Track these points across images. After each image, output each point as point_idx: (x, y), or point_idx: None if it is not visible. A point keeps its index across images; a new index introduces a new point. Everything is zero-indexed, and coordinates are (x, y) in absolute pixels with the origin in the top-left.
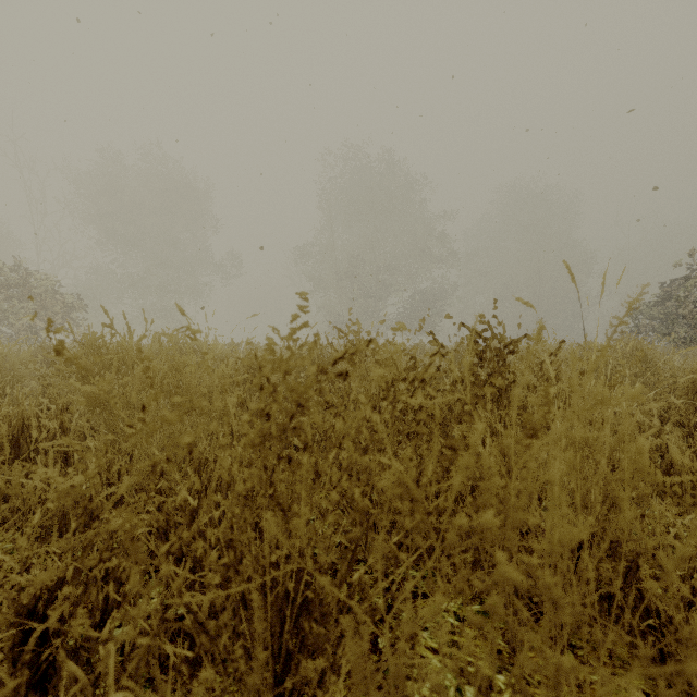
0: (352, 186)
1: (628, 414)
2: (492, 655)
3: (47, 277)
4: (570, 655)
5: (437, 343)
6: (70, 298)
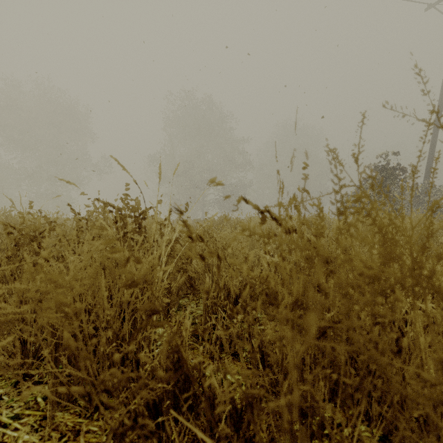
0: (186, 117)
1: (243, 257)
2: (40, 421)
3: None
4: (96, 414)
5: (74, 211)
6: None
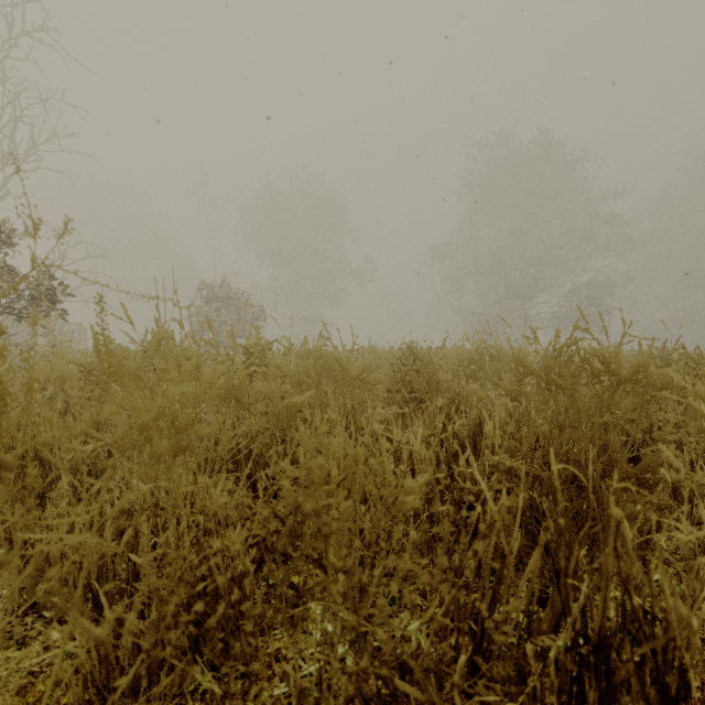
0: (495, 176)
1: None
2: None
3: (240, 291)
4: None
5: None
6: (254, 309)
